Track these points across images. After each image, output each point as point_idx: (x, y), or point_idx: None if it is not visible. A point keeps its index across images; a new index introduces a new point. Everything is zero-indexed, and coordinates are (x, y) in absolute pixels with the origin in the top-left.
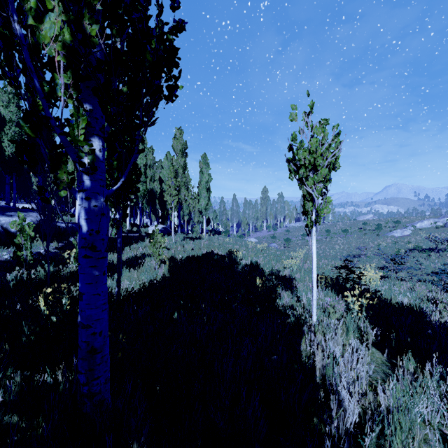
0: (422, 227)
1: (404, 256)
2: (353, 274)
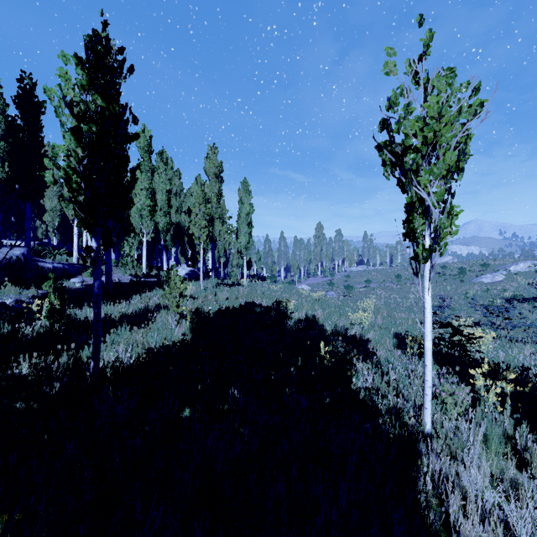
0: (517, 271)
1: (509, 308)
2: (462, 335)
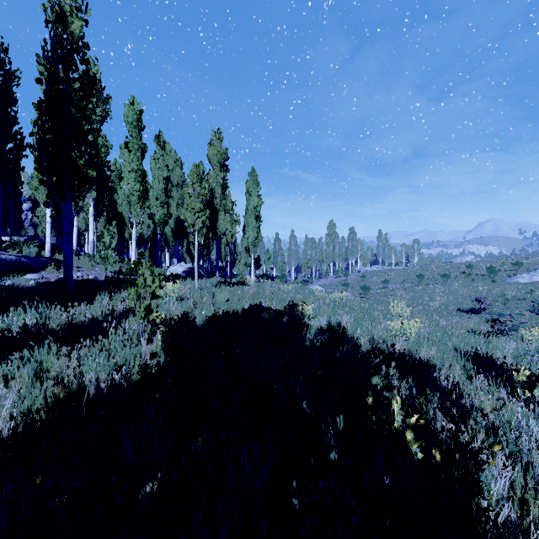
0: None
1: None
2: None
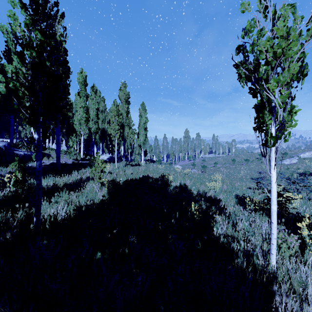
0: (304, 157)
1: (304, 179)
2: (283, 197)
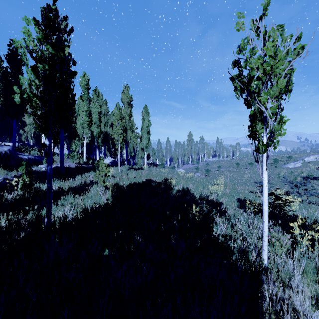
0: (309, 160)
1: (306, 183)
2: (281, 200)
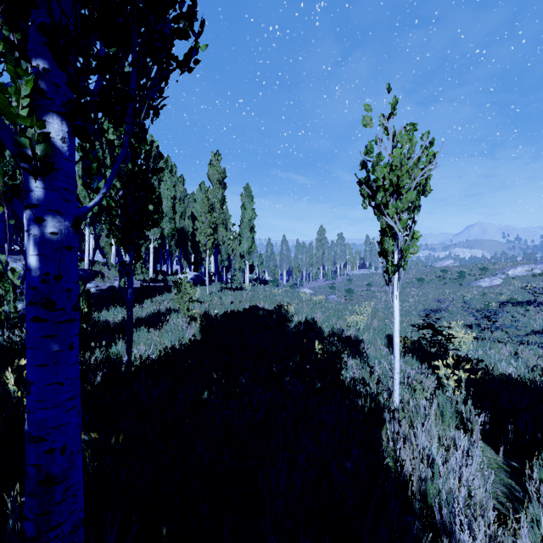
0: (515, 275)
1: (498, 311)
2: (441, 335)
